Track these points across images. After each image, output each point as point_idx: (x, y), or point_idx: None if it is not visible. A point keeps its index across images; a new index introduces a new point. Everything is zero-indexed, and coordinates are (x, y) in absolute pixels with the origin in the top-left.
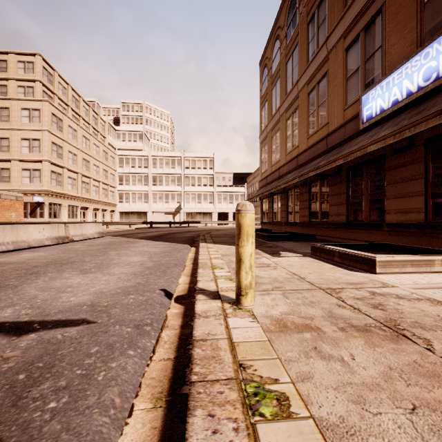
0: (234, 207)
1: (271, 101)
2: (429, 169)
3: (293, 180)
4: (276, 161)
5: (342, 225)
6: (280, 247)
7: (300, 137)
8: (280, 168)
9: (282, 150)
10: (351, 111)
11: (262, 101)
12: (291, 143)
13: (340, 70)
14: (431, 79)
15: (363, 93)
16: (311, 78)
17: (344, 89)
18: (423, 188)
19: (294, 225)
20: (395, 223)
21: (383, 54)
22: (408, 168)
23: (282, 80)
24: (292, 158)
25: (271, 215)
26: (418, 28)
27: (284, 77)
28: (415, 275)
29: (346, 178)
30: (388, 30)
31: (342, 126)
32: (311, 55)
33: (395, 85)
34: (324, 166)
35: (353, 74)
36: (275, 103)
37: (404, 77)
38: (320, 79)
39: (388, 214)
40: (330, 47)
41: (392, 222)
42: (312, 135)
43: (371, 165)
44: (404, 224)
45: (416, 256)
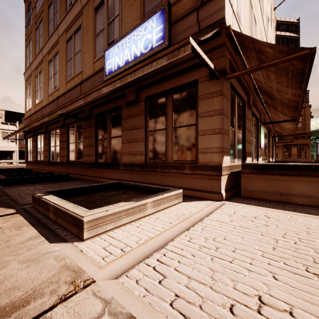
0: (1, 145)
1: (35, 40)
2: (147, 121)
3: (44, 118)
4: (40, 101)
5: (92, 165)
6: (3, 197)
7: (60, 81)
8: (42, 108)
9: (45, 91)
10: (99, 64)
11: (27, 38)
12: (52, 85)
13: (91, 26)
14: (149, 48)
15: (106, 49)
16: (69, 27)
17: (94, 44)
18: (144, 135)
19: (55, 164)
20: (127, 163)
21: (120, 22)
22: (135, 118)
23: (45, 22)
24: (53, 99)
25: (35, 155)
26: (141, 8)
27: (47, 19)
28: (130, 226)
29: (95, 123)
30: (123, 3)
31: (92, 76)
32: (69, 5)
33: (127, 47)
34: (69, 105)
35: (100, 33)
36: (39, 43)
37: (132, 42)
38: (76, 30)
39: (123, 155)
40: (84, 3)
41: (126, 162)
42: (70, 80)
43: (112, 114)
44: (133, 164)
45: (131, 203)
